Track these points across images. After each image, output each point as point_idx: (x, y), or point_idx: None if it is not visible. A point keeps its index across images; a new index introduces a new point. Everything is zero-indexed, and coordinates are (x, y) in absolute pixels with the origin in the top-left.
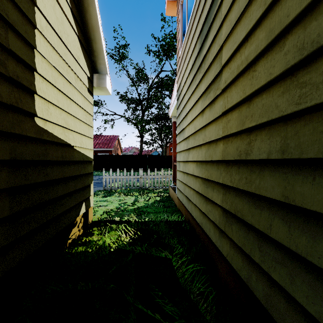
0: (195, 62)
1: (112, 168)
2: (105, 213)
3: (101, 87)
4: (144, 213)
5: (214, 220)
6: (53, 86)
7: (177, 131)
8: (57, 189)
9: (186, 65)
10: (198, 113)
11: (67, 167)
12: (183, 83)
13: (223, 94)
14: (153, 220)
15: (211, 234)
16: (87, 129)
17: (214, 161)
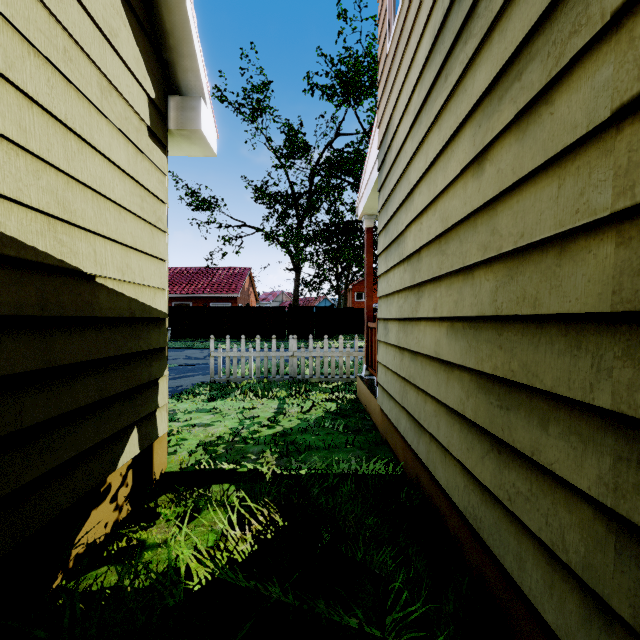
0: (445, 24)
1: (237, 334)
2: (202, 448)
3: (187, 129)
4: (297, 449)
5: (550, 540)
6: (2, 78)
7: (381, 244)
8: (21, 406)
9: (410, 58)
10: (457, 171)
11: (69, 335)
12: (401, 112)
13: (618, 30)
14: (321, 471)
15: (532, 585)
16: (145, 234)
17: (549, 317)
